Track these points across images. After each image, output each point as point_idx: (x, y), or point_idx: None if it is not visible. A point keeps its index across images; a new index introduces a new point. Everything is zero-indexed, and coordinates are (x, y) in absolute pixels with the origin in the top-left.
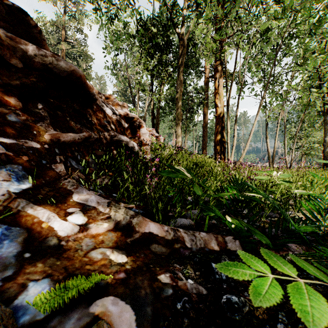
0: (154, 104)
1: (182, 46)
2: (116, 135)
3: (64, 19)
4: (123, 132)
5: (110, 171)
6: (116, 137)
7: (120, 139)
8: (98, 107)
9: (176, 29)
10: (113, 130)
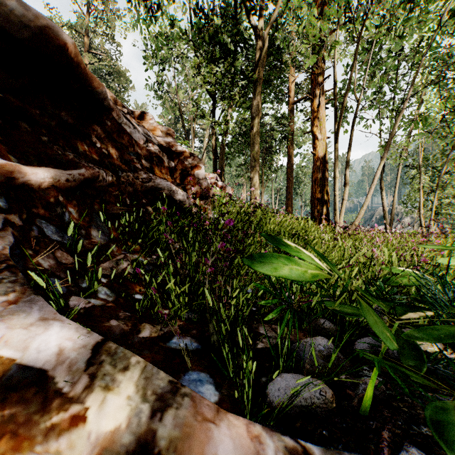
0: (216, 139)
1: (260, 47)
2: (151, 178)
3: (88, 21)
4: (165, 176)
5: (136, 244)
6: (150, 181)
7: (158, 186)
8: (116, 126)
9: (250, 21)
10: (146, 170)
